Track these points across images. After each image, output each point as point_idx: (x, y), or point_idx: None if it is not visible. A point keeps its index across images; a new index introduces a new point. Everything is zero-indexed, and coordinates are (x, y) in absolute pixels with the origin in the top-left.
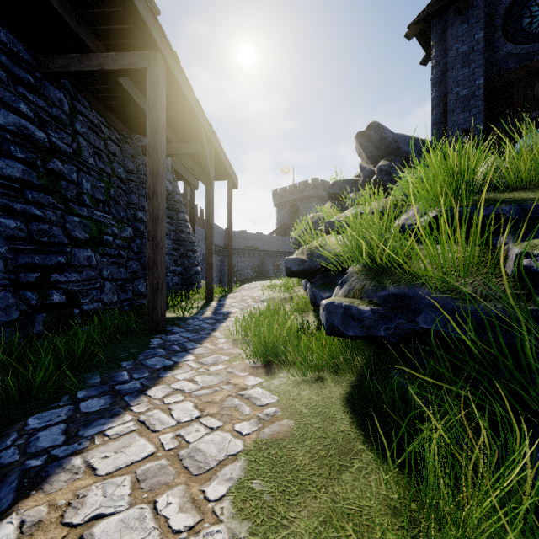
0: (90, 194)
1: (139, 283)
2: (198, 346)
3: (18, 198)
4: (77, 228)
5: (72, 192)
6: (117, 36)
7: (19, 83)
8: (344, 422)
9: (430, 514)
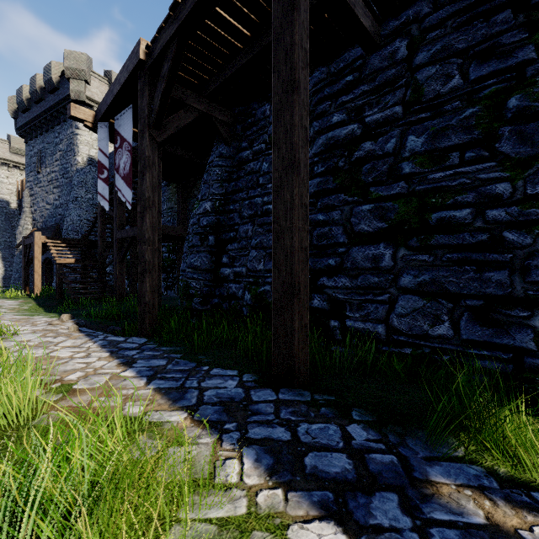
0: (422, 152)
1: None
2: (150, 385)
3: (312, 210)
4: (366, 219)
5: (380, 170)
6: None
7: (346, 93)
8: None
9: None
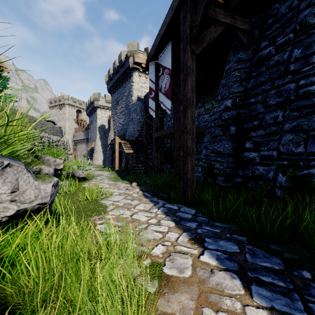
0: None
1: None
2: (255, 296)
3: None
4: None
5: None
6: None
7: None
8: (66, 219)
9: (61, 208)
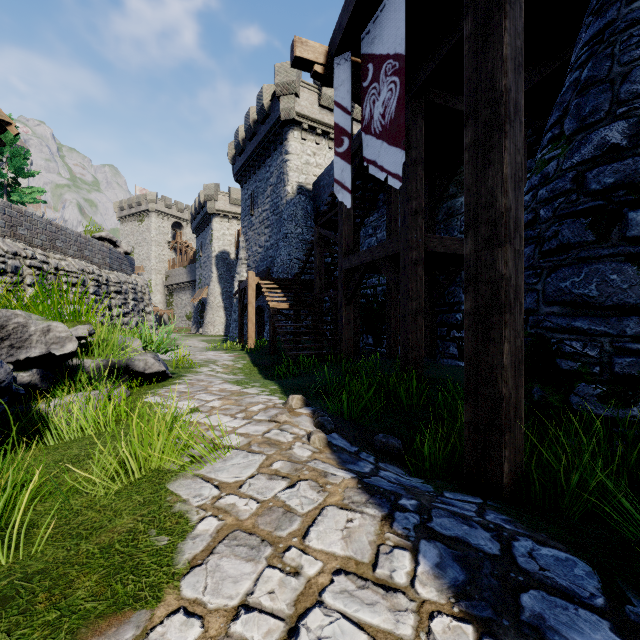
0: None
1: None
2: None
3: None
4: None
5: None
6: None
7: None
8: None
9: None
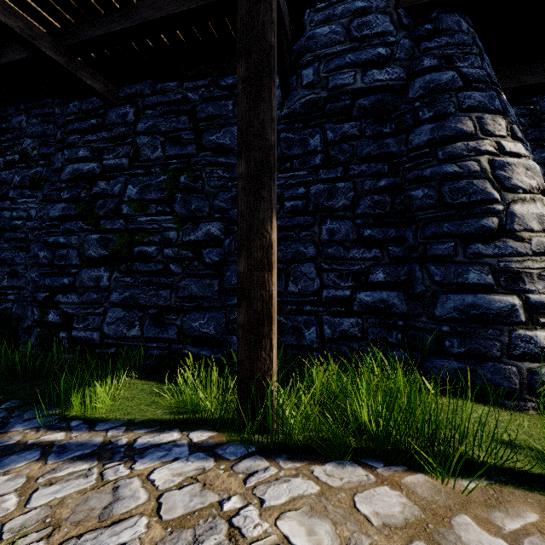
0: (136, 200)
1: (200, 317)
2: None
3: (57, 232)
4: (94, 246)
5: (109, 207)
6: (27, 6)
7: (94, 132)
8: None
9: None
